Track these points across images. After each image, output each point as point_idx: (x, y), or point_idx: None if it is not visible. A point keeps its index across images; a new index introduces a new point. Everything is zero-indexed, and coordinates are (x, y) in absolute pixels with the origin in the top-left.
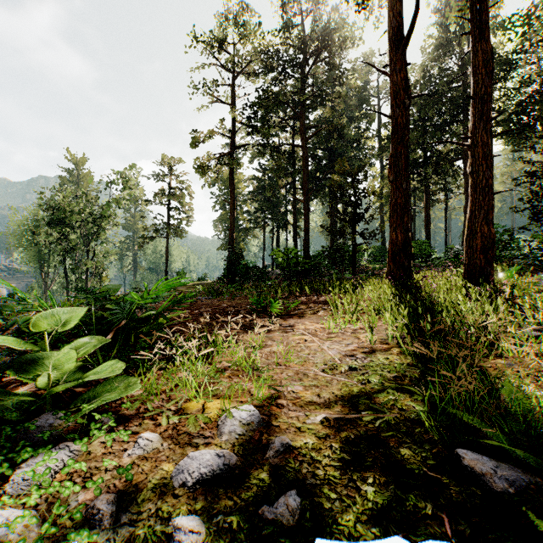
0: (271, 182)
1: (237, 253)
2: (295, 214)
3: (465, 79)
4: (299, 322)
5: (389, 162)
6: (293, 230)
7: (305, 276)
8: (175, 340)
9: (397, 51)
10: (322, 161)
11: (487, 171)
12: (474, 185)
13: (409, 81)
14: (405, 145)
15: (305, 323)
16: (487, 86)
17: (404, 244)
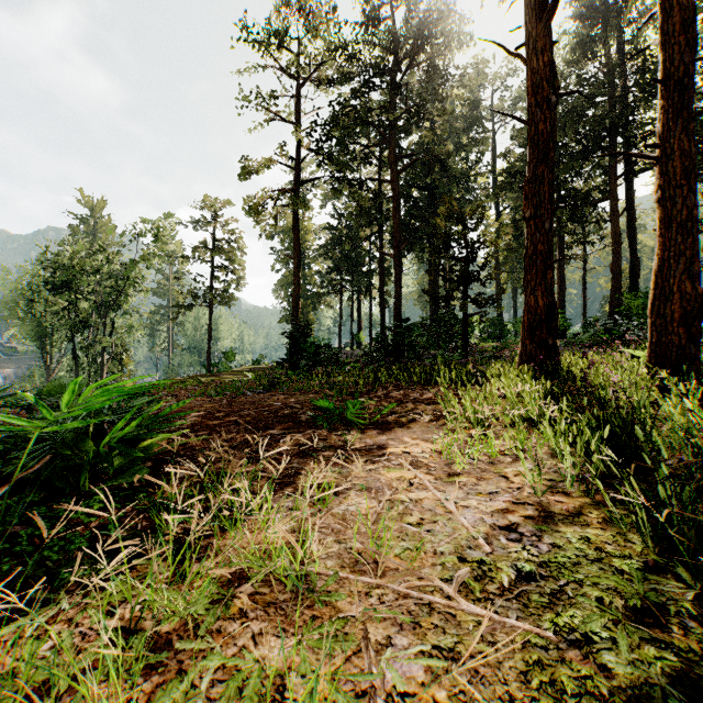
0: (350, 233)
1: (302, 327)
2: (382, 274)
3: (612, 91)
4: (395, 439)
5: (524, 191)
6: (380, 296)
7: (396, 358)
8: (168, 484)
9: (536, 26)
10: (419, 204)
11: (688, 196)
12: (666, 218)
13: (554, 69)
14: (549, 165)
15: (405, 441)
16: (687, 64)
17: (547, 313)
